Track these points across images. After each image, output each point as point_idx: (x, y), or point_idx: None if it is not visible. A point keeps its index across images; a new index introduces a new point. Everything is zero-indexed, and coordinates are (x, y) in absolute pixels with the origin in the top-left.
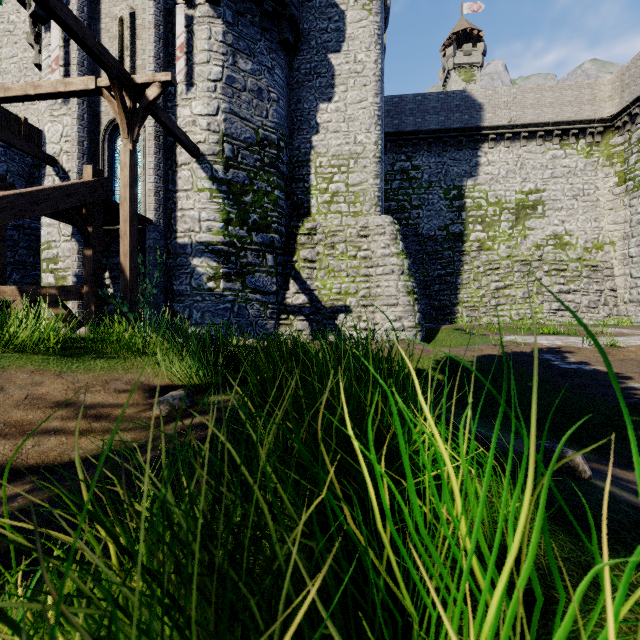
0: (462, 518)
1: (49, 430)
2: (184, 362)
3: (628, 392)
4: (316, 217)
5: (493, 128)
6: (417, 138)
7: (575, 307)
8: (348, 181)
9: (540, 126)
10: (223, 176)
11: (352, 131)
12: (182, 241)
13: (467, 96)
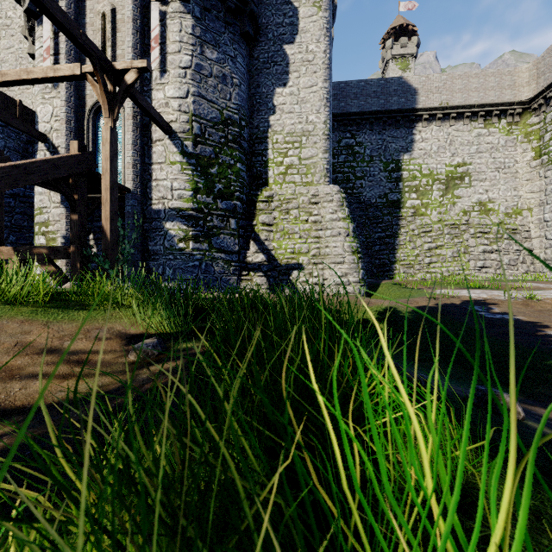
0: (429, 476)
1: (35, 374)
2: (157, 313)
3: (547, 339)
4: (273, 186)
5: (426, 110)
6: (360, 118)
7: (497, 265)
8: (301, 155)
9: (467, 108)
10: (192, 151)
11: (304, 112)
12: (156, 207)
13: (404, 82)
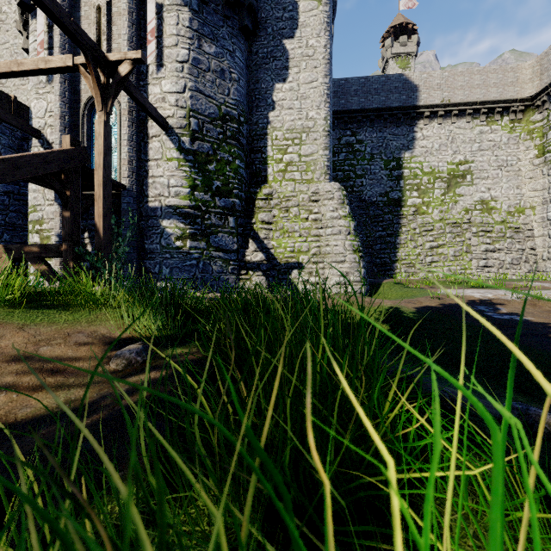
0: None
1: (1, 386)
2: (144, 315)
3: None
4: (272, 184)
5: (428, 107)
6: (361, 116)
7: (500, 264)
8: (301, 152)
9: (469, 105)
10: (189, 147)
11: (304, 108)
12: (153, 205)
13: (405, 79)
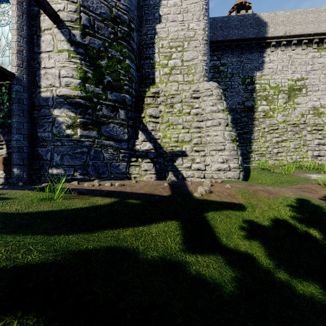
0: None
1: None
2: None
3: None
4: (159, 85)
5: (274, 38)
6: (224, 45)
7: None
8: (183, 58)
9: (305, 36)
10: (80, 40)
11: (186, 20)
12: (45, 95)
13: (257, 17)
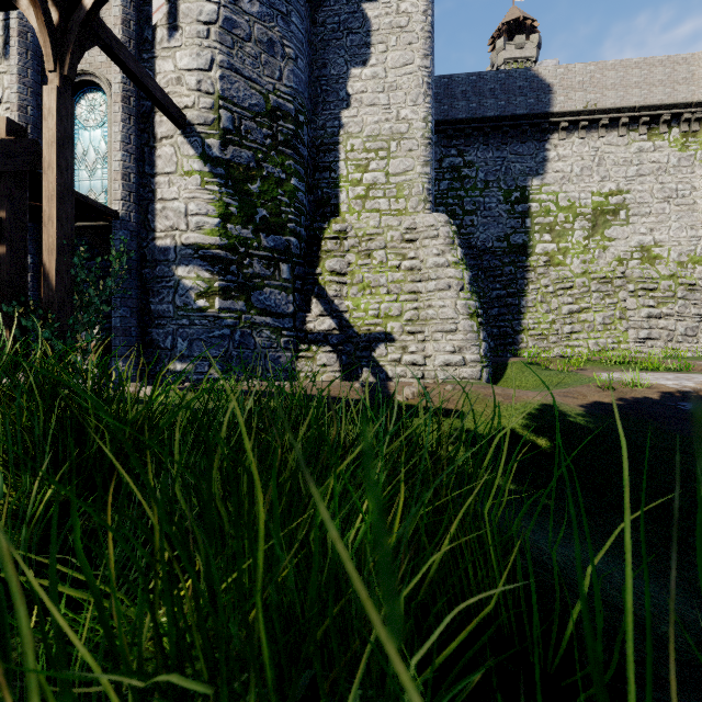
0: None
1: None
2: None
3: None
4: (346, 217)
5: (565, 114)
6: (471, 128)
7: (668, 335)
8: (388, 169)
9: (623, 112)
10: (219, 154)
11: (394, 104)
12: (162, 243)
13: (533, 75)
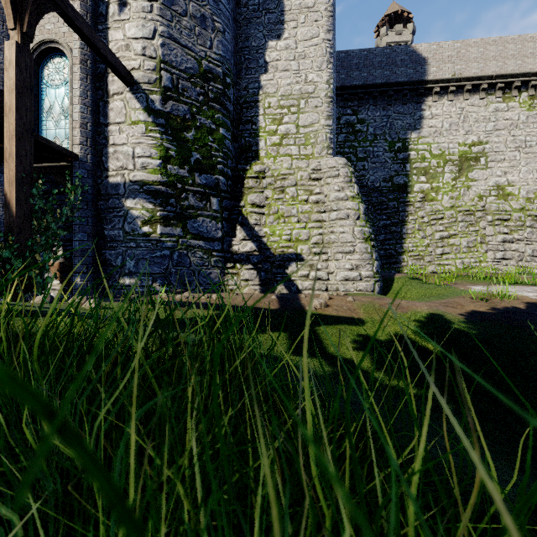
0: None
1: None
2: None
3: None
4: (265, 160)
5: (437, 82)
6: (363, 92)
7: (519, 256)
8: (298, 122)
9: (483, 79)
10: (160, 108)
11: (303, 69)
12: (114, 180)
13: (412, 51)
